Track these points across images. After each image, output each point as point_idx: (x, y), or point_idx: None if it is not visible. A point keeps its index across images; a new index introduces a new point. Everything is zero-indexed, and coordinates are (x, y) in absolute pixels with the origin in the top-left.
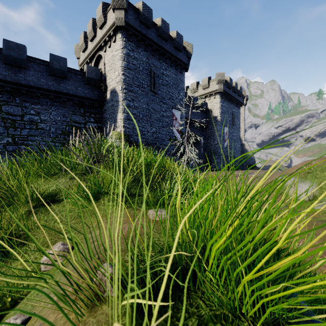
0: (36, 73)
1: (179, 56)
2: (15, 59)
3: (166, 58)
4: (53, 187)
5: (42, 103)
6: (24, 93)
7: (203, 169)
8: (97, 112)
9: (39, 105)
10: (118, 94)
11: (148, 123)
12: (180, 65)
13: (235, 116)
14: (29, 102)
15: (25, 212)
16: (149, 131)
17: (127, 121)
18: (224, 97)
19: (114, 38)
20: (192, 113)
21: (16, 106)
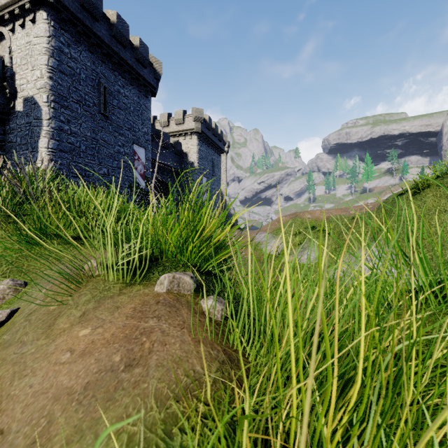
0: None
1: (143, 74)
2: None
3: (125, 72)
4: None
5: None
6: None
7: None
8: None
9: None
10: (40, 107)
11: (95, 160)
12: (144, 86)
13: (215, 165)
14: None
15: None
16: (97, 171)
17: (58, 153)
18: (203, 139)
19: (32, 15)
20: (162, 154)
21: None
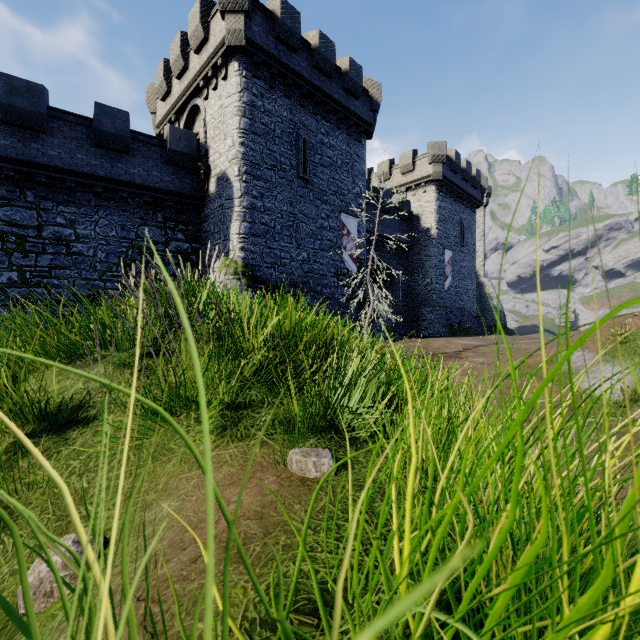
0: (67, 142)
1: (354, 108)
2: (24, 114)
3: (329, 112)
4: (77, 385)
5: (80, 202)
6: (43, 183)
7: (402, 333)
8: (190, 221)
9: (74, 206)
10: (232, 184)
11: (293, 242)
12: (356, 126)
13: (465, 229)
14: (54, 200)
15: (7, 447)
16: (295, 257)
17: (250, 239)
18: (445, 190)
19: (224, 71)
20: (381, 222)
21: (26, 209)
